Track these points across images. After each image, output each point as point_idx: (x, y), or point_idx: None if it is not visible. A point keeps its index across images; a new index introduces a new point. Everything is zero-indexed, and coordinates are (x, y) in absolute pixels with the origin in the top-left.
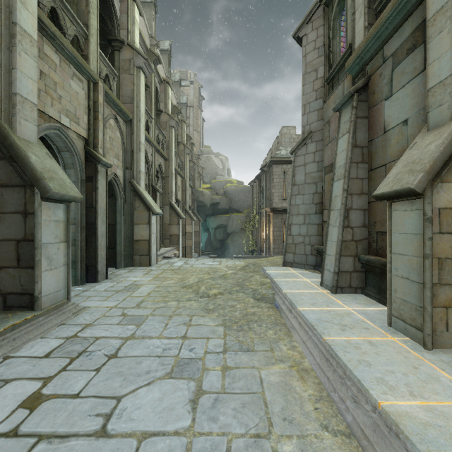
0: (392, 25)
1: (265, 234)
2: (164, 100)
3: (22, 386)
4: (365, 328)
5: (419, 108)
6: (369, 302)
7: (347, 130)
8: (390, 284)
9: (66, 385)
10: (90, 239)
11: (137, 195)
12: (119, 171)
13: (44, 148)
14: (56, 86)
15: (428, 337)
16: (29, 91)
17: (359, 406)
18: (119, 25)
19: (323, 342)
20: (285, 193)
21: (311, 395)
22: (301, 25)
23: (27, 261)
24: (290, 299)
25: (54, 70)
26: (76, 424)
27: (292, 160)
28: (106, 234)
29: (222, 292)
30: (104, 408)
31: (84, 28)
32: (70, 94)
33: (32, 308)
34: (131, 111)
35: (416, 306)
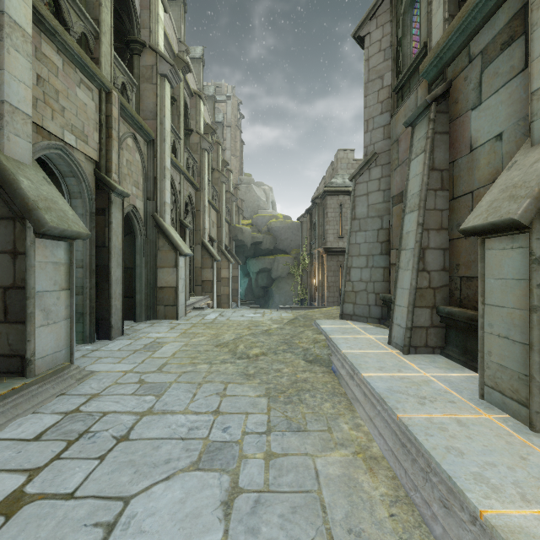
0: (481, 13)
1: (317, 279)
2: (195, 117)
3: (0, 482)
4: (450, 402)
5: (518, 118)
6: (452, 366)
7: (422, 149)
8: (483, 345)
9: (58, 481)
10: (101, 286)
11: (161, 232)
12: (138, 203)
13: (40, 171)
14: (57, 95)
15: (536, 415)
16: (21, 99)
17: (450, 513)
18: (139, 24)
19: (397, 421)
20: (342, 230)
21: (384, 494)
22: (362, 21)
23: (17, 314)
24: (351, 361)
25: (56, 74)
26: (66, 538)
27: (350, 190)
28: (123, 279)
29: (266, 351)
30: (106, 514)
31: (94, 24)
32: (77, 106)
33: (24, 375)
34: (153, 129)
35: (519, 373)
